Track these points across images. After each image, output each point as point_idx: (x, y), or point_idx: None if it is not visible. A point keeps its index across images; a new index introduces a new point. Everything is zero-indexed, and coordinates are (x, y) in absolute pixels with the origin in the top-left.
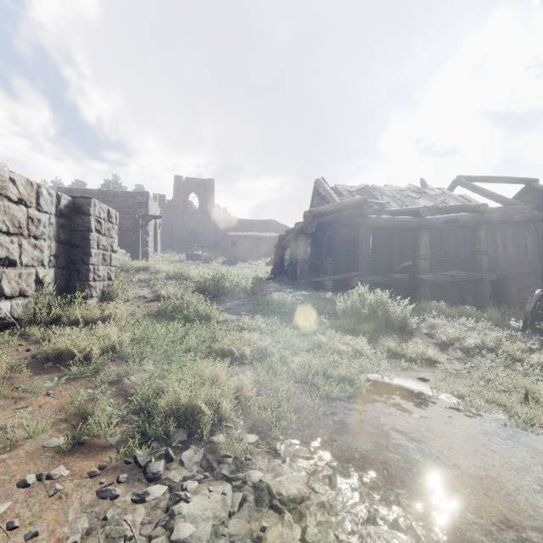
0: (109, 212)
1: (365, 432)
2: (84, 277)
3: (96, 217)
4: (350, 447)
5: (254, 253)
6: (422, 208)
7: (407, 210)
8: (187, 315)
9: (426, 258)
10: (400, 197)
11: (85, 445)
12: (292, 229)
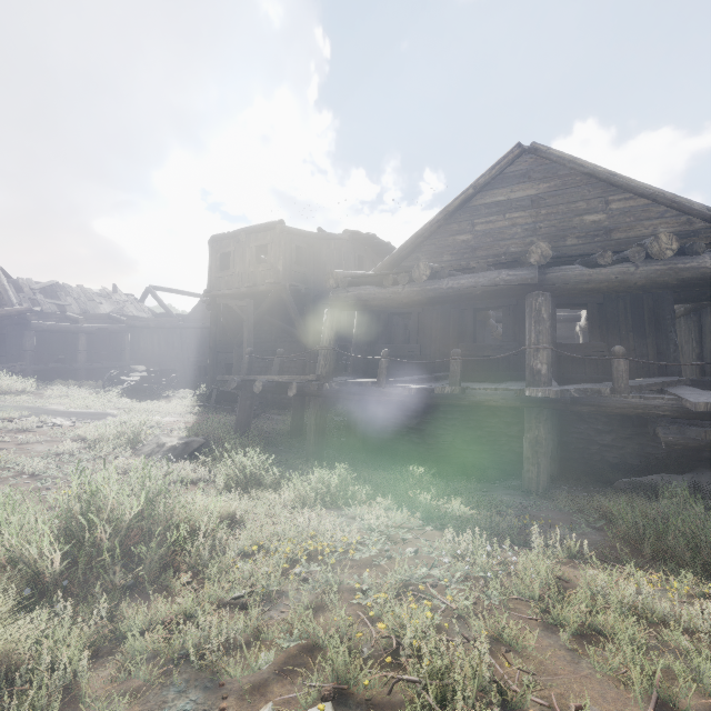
0: None
1: None
2: None
3: None
4: None
5: None
6: (81, 319)
7: (74, 318)
8: None
9: (83, 352)
10: (86, 300)
11: None
12: None
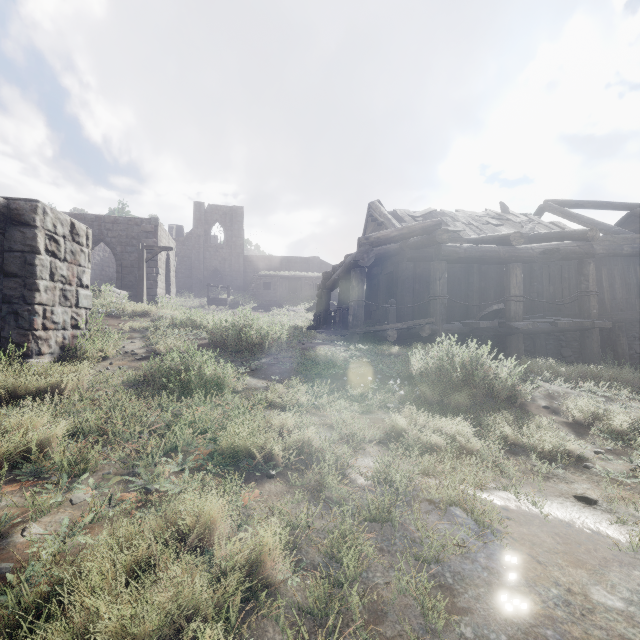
0: (73, 227)
1: None
2: (26, 323)
3: (47, 232)
4: None
5: (293, 297)
6: (514, 234)
7: (492, 238)
8: (187, 381)
9: (519, 300)
10: (478, 224)
11: None
12: (340, 264)
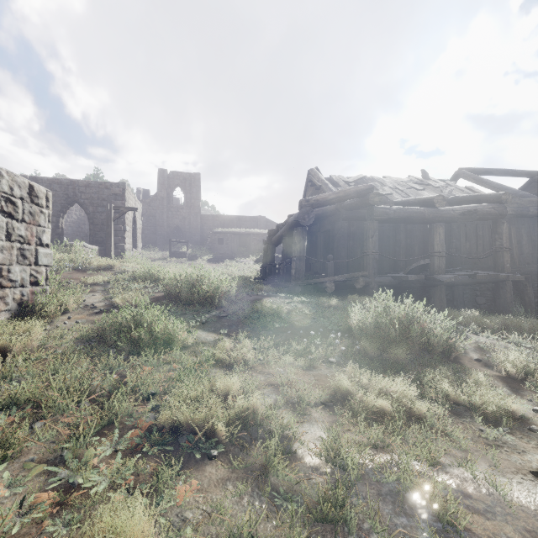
0: (31, 189)
1: None
2: None
3: (3, 193)
4: None
5: (243, 250)
6: (437, 197)
7: (417, 201)
8: (137, 338)
9: (441, 255)
10: (403, 188)
11: None
12: (284, 223)
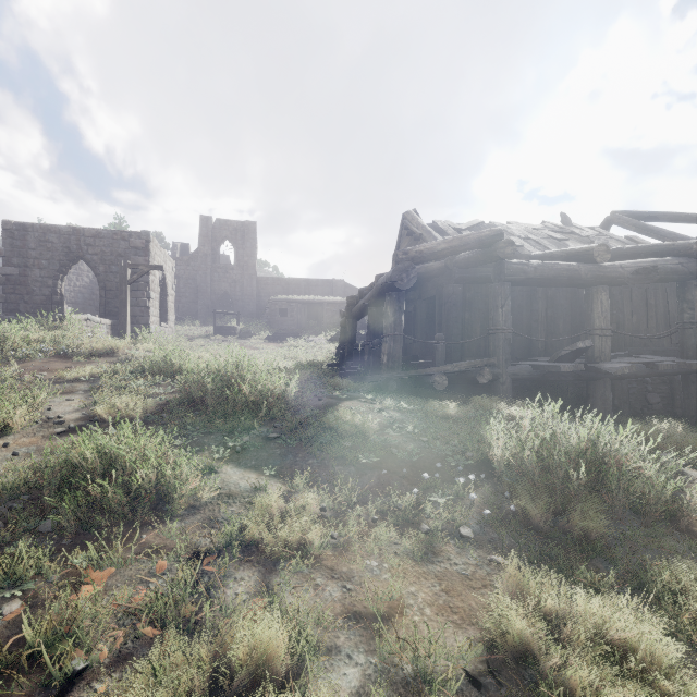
0: None
1: None
2: None
3: None
4: None
5: (313, 324)
6: (598, 247)
7: (566, 253)
8: (100, 497)
9: (605, 334)
10: (537, 238)
11: None
12: (370, 286)
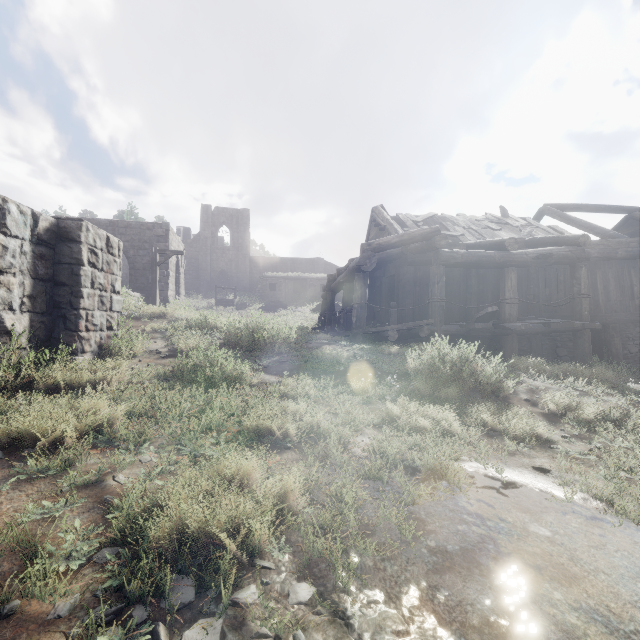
0: (108, 240)
1: (483, 570)
2: (72, 325)
3: (89, 246)
4: (467, 605)
5: (298, 297)
6: (509, 240)
7: (489, 243)
8: (210, 376)
9: (513, 302)
10: (477, 228)
11: (11, 620)
12: (345, 267)
